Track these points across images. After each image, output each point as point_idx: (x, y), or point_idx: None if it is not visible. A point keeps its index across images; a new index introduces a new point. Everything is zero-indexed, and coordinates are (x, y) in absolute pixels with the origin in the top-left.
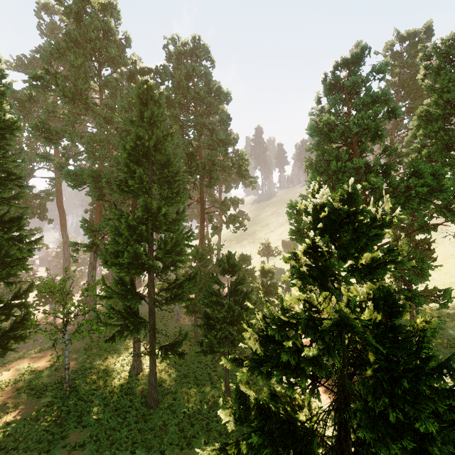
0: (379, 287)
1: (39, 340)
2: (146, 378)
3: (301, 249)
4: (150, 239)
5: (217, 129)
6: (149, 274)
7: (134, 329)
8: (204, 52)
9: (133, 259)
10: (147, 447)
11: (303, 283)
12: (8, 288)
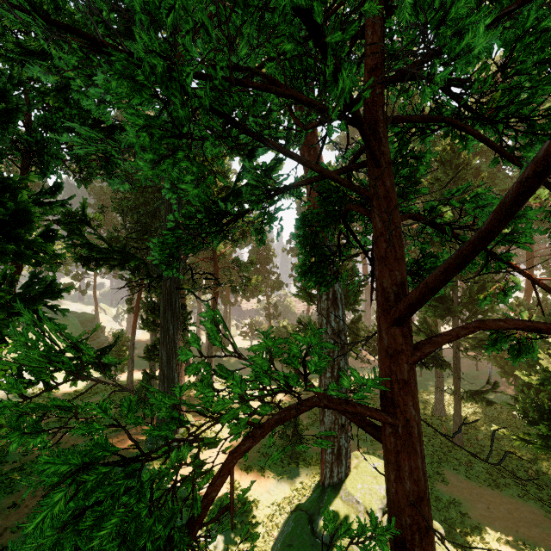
0: None
1: (352, 366)
2: (449, 423)
3: None
4: (454, 286)
5: None
6: (453, 319)
7: (439, 364)
8: None
9: (438, 303)
10: (452, 466)
11: None
12: (353, 314)
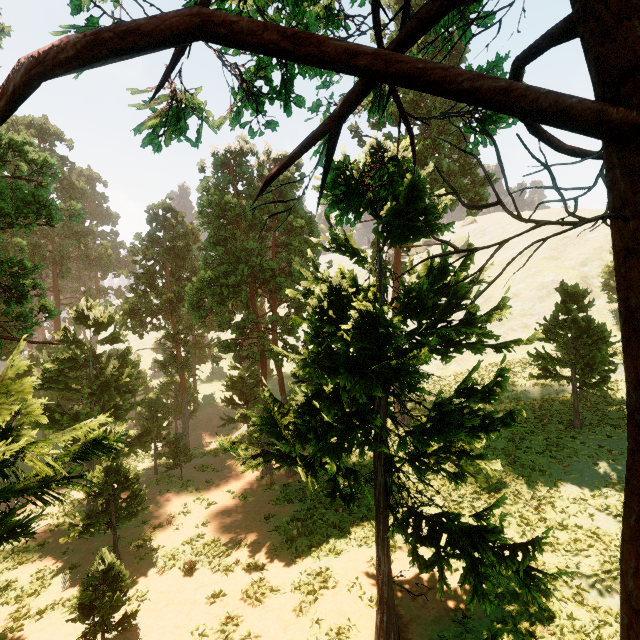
0: (128, 349)
1: None
2: None
3: (61, 329)
4: None
5: (89, 202)
6: None
7: None
8: (55, 137)
9: None
10: None
11: (68, 345)
12: None
